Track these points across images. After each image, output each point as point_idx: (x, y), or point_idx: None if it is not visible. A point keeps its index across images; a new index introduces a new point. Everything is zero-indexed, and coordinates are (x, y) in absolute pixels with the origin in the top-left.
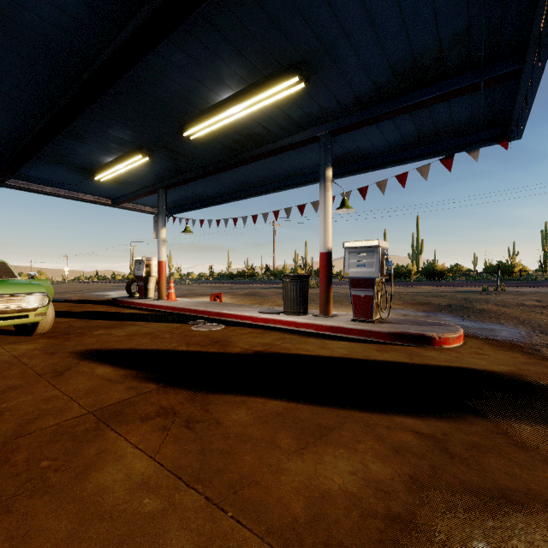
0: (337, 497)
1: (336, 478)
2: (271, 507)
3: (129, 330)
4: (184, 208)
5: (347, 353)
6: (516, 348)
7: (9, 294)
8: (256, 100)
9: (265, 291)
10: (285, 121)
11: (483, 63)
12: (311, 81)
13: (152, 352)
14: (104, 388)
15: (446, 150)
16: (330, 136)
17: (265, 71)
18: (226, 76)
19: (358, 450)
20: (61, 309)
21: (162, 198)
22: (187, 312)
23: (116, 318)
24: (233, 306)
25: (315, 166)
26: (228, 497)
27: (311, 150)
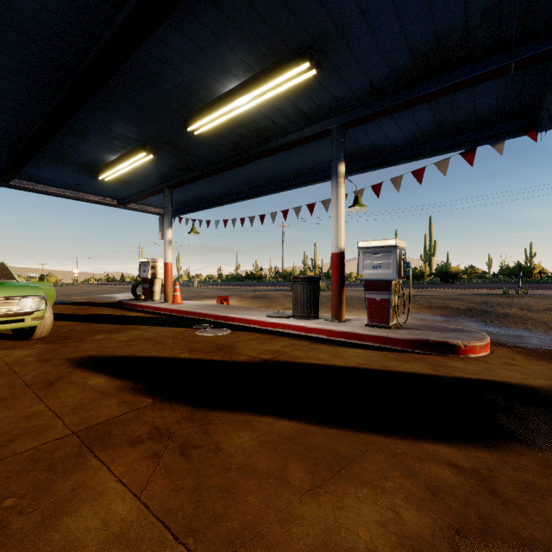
0: None
1: (361, 530)
2: None
3: (131, 334)
4: (191, 208)
5: (363, 362)
6: (551, 357)
7: (3, 297)
8: (264, 90)
9: (273, 293)
10: (295, 113)
11: (514, 43)
12: (323, 68)
13: (152, 360)
14: (95, 402)
15: (467, 143)
16: (342, 129)
17: (274, 57)
18: (231, 64)
19: (385, 490)
20: (65, 312)
21: (167, 198)
22: (193, 315)
23: (120, 321)
24: (240, 309)
25: (326, 163)
26: None
27: (322, 145)
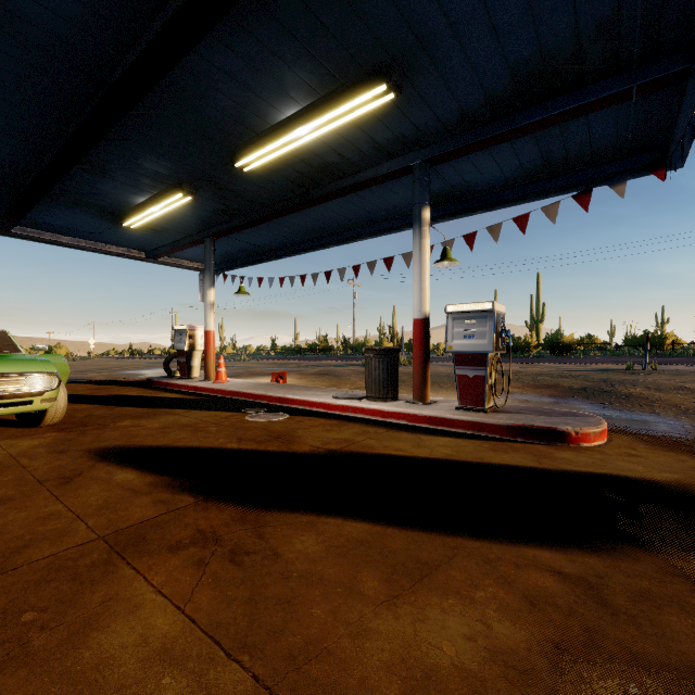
0: (449, 676)
1: (446, 645)
2: (350, 694)
3: (165, 420)
4: (238, 263)
5: (451, 453)
6: (681, 447)
7: (7, 373)
8: (330, 117)
9: (341, 369)
10: (368, 146)
11: (636, 63)
12: (403, 91)
13: (192, 451)
14: (124, 501)
15: (581, 183)
16: (427, 166)
17: (342, 78)
18: (290, 85)
19: (475, 601)
20: (80, 392)
21: (209, 249)
22: (241, 396)
23: (150, 404)
24: (300, 388)
25: (407, 207)
26: (287, 674)
27: (402, 185)
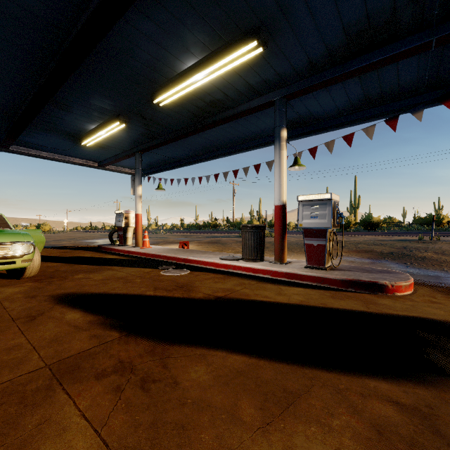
0: None
1: None
2: None
3: (106, 274)
4: (158, 169)
5: (303, 300)
6: None
7: None
8: (217, 66)
9: (225, 239)
10: (244, 87)
11: (435, 22)
12: (268, 47)
13: (122, 296)
14: (69, 336)
15: (391, 112)
16: (284, 100)
17: (226, 37)
18: (190, 44)
19: (333, 429)
20: (53, 254)
21: (138, 160)
22: (159, 257)
23: (98, 262)
24: (198, 252)
25: (270, 130)
26: None
27: (266, 115)
